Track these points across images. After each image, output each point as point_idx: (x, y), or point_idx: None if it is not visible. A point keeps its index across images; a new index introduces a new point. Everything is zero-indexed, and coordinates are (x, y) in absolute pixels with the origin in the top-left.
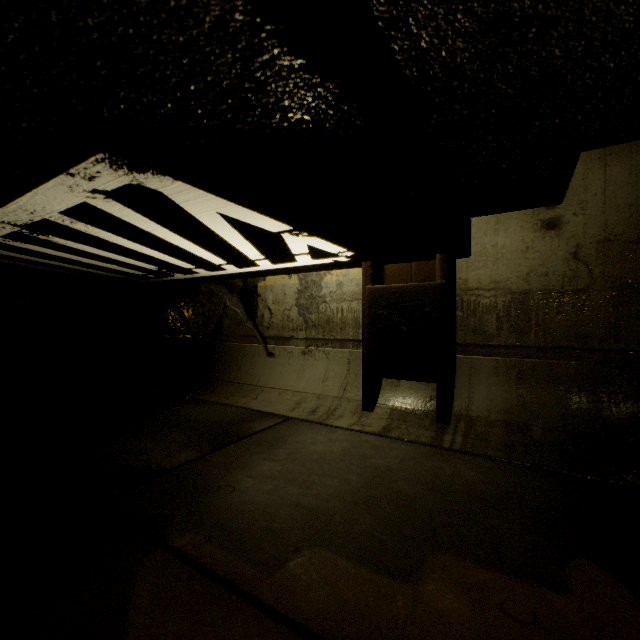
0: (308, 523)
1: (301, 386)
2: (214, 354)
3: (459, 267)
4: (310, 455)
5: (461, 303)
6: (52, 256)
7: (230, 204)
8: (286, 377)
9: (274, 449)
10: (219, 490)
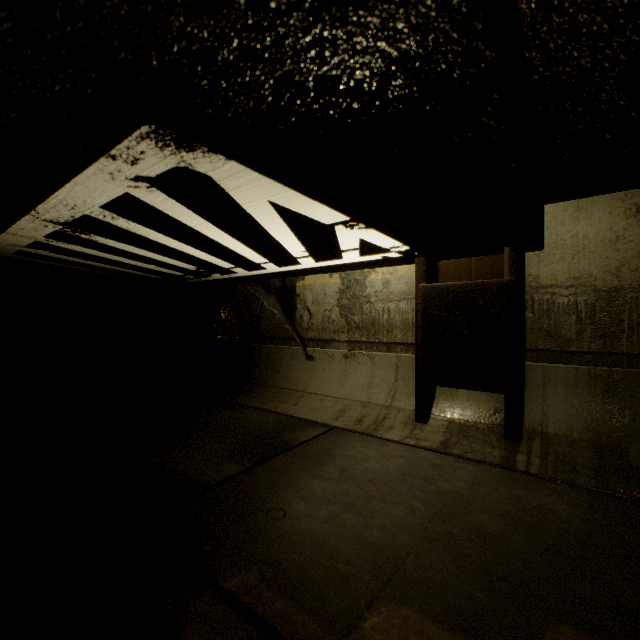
0: (377, 565)
1: (344, 392)
2: (251, 356)
3: (529, 262)
4: (364, 474)
5: (531, 303)
6: (94, 257)
7: (285, 190)
8: (327, 382)
9: (323, 465)
10: (268, 514)
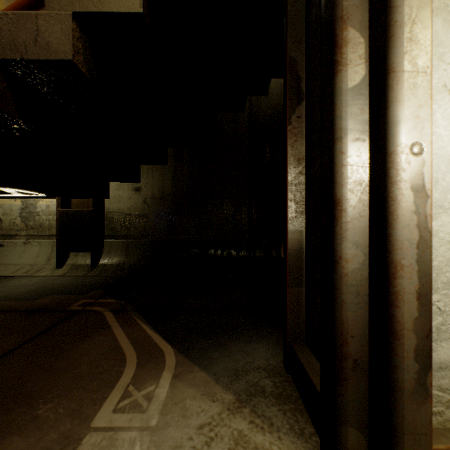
0: (1, 298)
1: (22, 261)
2: None
3: (106, 202)
4: (15, 285)
5: (107, 218)
6: None
7: None
8: (12, 257)
9: None
10: None
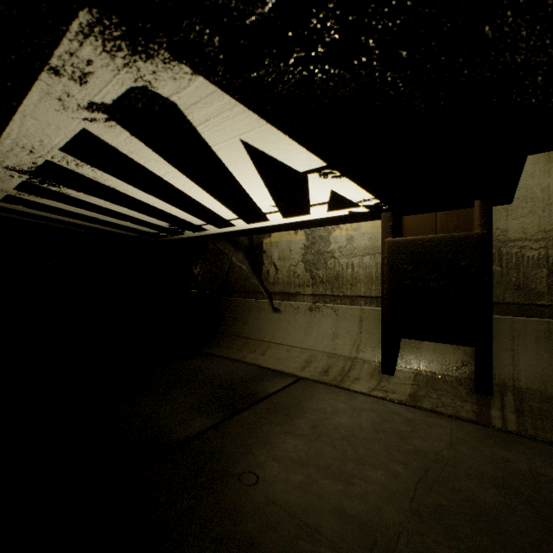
0: (366, 551)
1: (309, 343)
2: (221, 308)
3: (496, 216)
4: (336, 430)
5: (499, 256)
6: (70, 213)
7: (260, 123)
8: (293, 333)
9: (293, 419)
10: (240, 479)
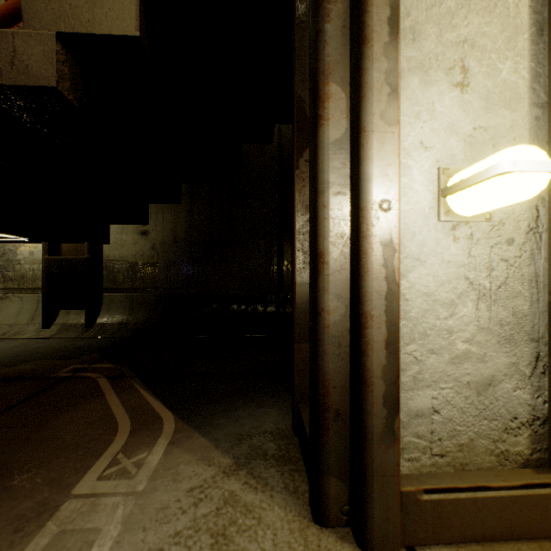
0: None
1: None
2: None
3: (105, 248)
4: None
5: (106, 267)
6: None
7: None
8: None
9: None
10: None
